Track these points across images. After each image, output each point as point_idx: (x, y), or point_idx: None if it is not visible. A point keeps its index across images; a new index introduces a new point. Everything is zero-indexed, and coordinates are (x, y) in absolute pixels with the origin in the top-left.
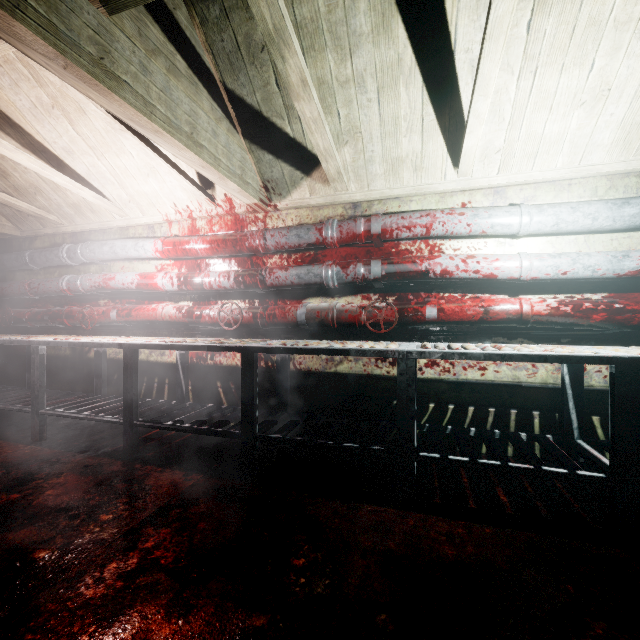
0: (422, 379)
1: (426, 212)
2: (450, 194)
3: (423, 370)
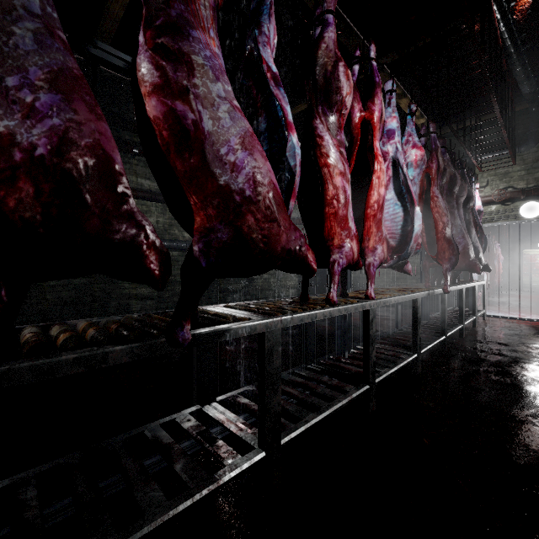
0: (533, 278)
1: (533, 255)
2: (538, 251)
3: (533, 277)
